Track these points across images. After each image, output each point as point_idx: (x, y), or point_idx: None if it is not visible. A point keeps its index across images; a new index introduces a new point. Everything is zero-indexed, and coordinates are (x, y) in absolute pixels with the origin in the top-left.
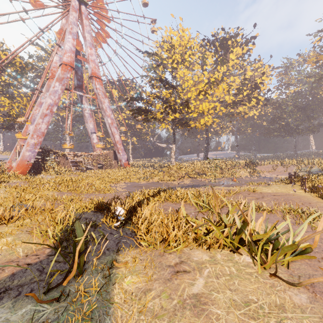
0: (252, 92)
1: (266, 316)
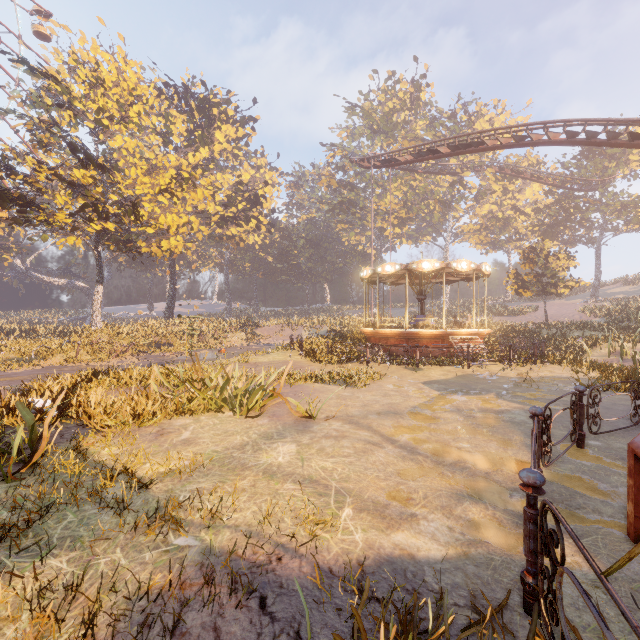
0: (251, 206)
1: (239, 433)
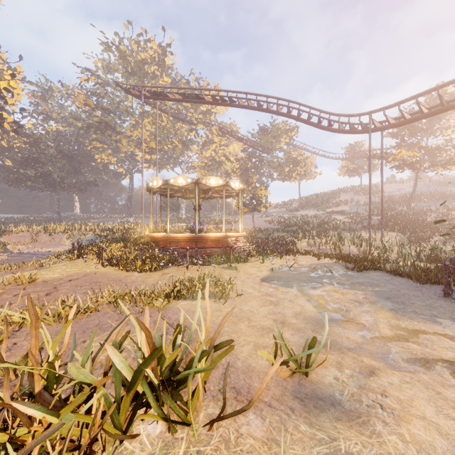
0: None
1: None
